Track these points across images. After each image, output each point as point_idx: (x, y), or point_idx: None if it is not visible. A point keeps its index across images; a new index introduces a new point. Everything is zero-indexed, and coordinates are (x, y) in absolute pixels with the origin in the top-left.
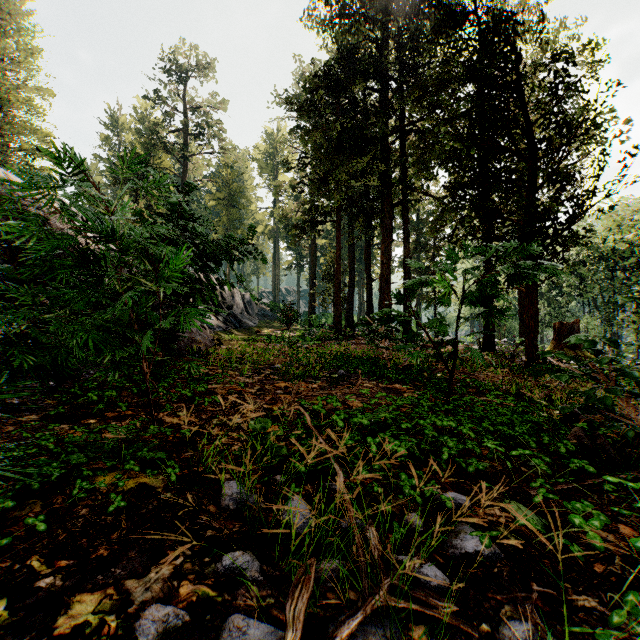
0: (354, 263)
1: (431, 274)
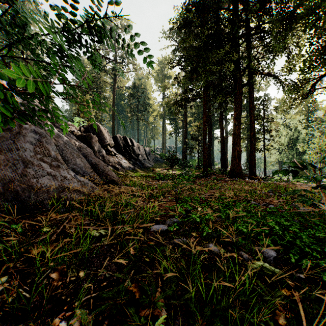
0: (211, 128)
1: (262, 134)
